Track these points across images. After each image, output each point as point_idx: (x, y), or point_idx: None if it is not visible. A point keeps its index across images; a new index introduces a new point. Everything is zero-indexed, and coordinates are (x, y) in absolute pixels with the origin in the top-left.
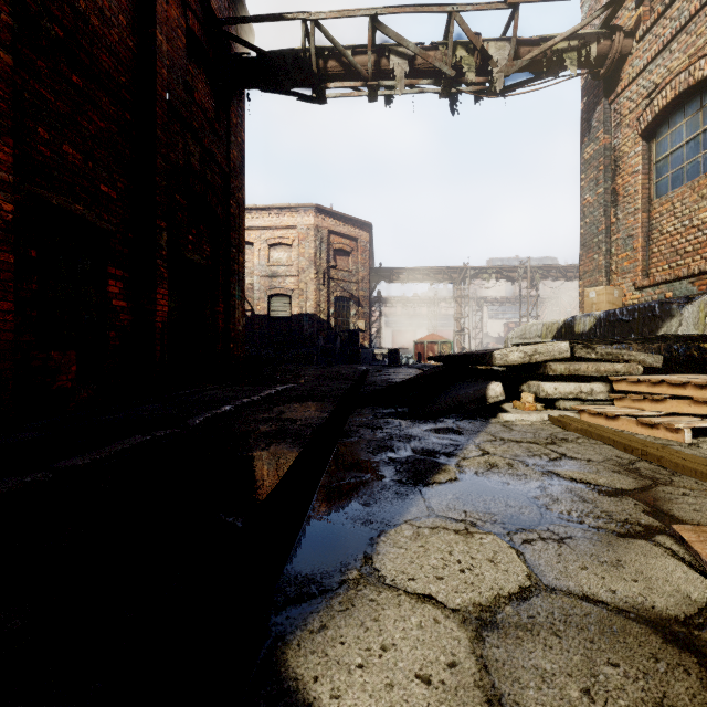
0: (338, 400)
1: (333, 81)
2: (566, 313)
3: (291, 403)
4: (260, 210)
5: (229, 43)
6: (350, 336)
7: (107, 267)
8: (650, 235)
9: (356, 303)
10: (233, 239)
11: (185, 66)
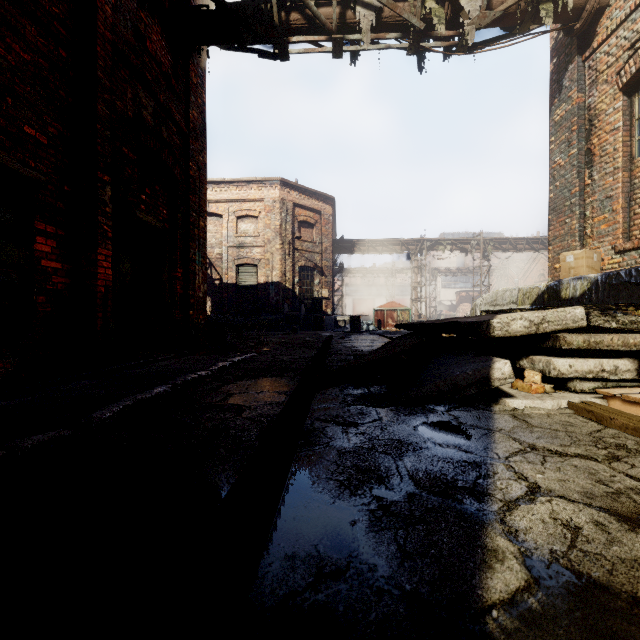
0: (300, 375)
1: (295, 35)
2: (513, 282)
3: (244, 380)
4: (228, 183)
5: None
6: (314, 303)
7: (34, 222)
8: (631, 196)
9: (319, 272)
10: (193, 202)
11: (135, 10)
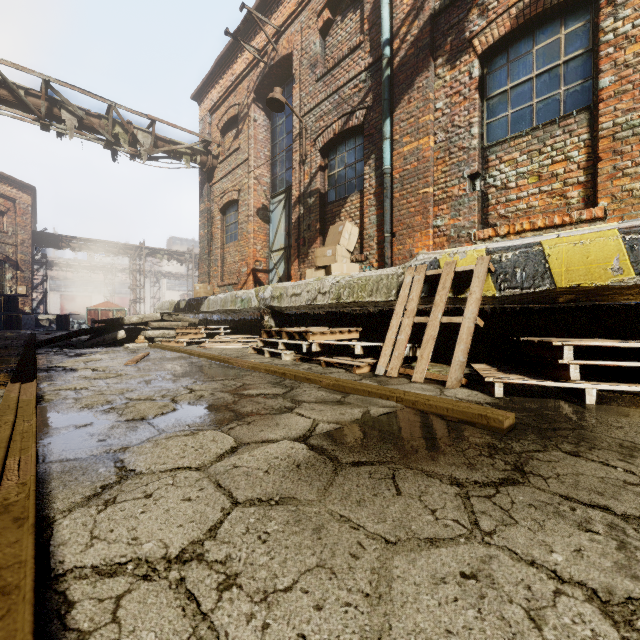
0: (21, 347)
1: (4, 103)
2: None
3: None
4: None
5: None
6: (6, 301)
7: None
8: (224, 261)
9: (13, 266)
10: None
11: None
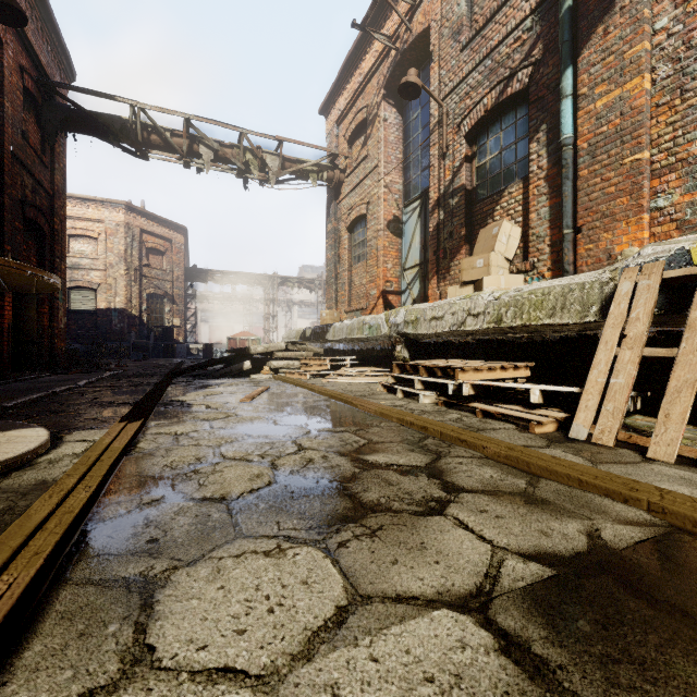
0: (164, 376)
1: (155, 147)
2: None
3: (131, 378)
4: None
5: (54, 87)
6: (165, 332)
7: None
8: (351, 284)
9: (170, 300)
10: (57, 250)
11: (22, 118)
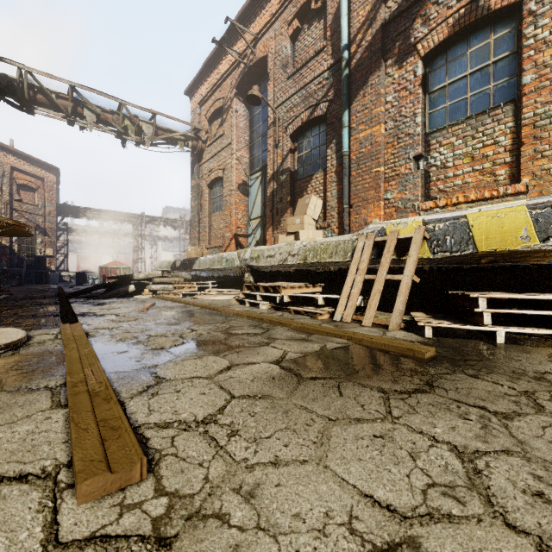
0: (55, 298)
1: (40, 105)
2: None
3: (26, 300)
4: None
5: None
6: (37, 261)
7: None
8: (211, 228)
9: (42, 232)
10: None
11: None
